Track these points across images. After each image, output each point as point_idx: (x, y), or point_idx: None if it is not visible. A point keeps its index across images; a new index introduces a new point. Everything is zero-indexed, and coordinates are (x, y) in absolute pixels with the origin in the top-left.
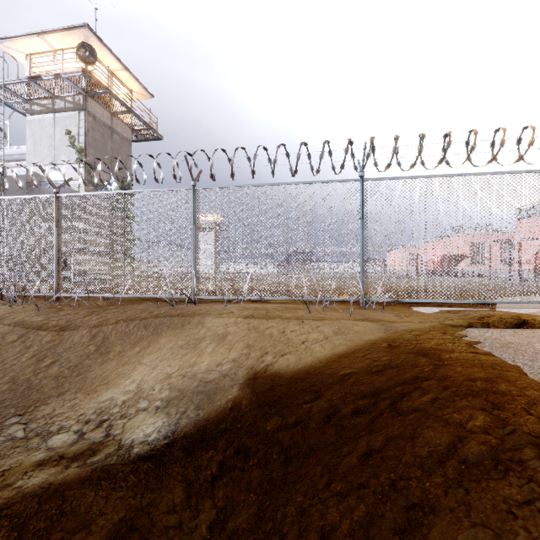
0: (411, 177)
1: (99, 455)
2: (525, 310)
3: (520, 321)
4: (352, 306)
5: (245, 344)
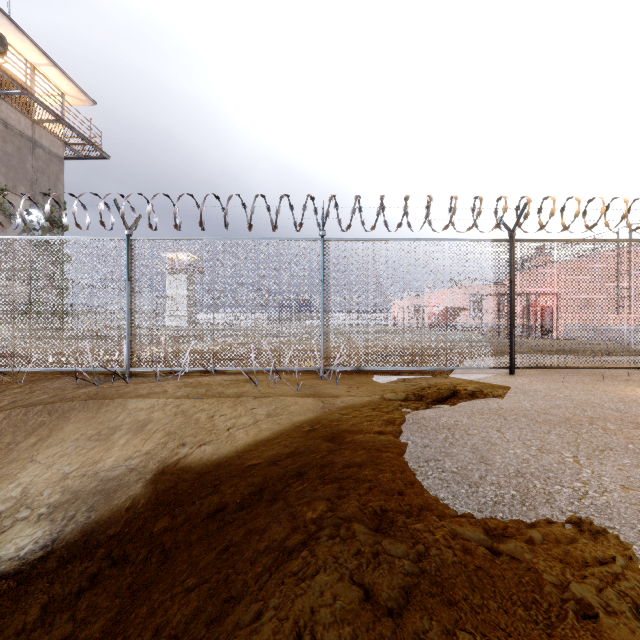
0: (372, 239)
1: None
2: (475, 376)
3: (451, 392)
4: (312, 376)
5: (165, 431)
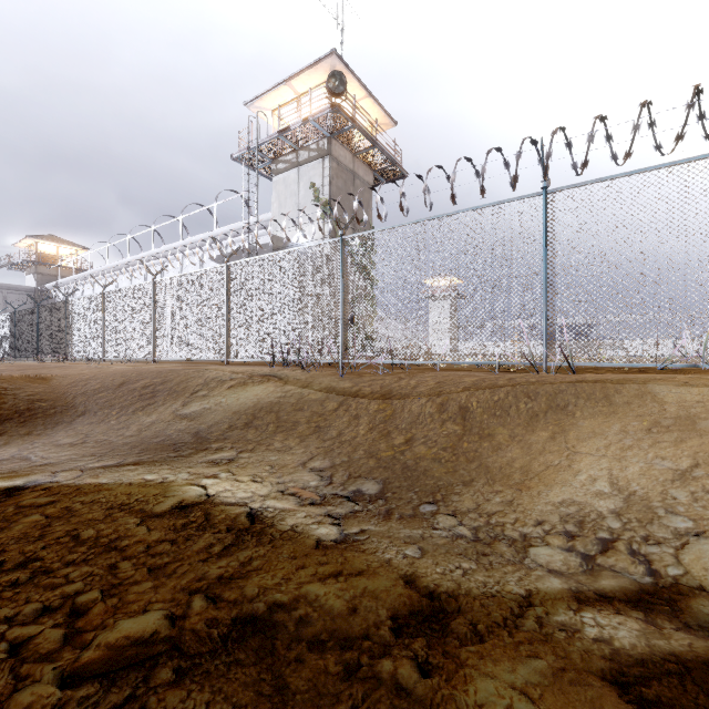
0: None
1: (698, 612)
2: None
3: None
4: None
5: None
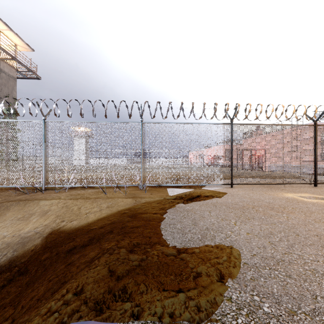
0: (166, 123)
1: None
2: (214, 188)
3: (197, 195)
4: (136, 189)
5: (56, 215)
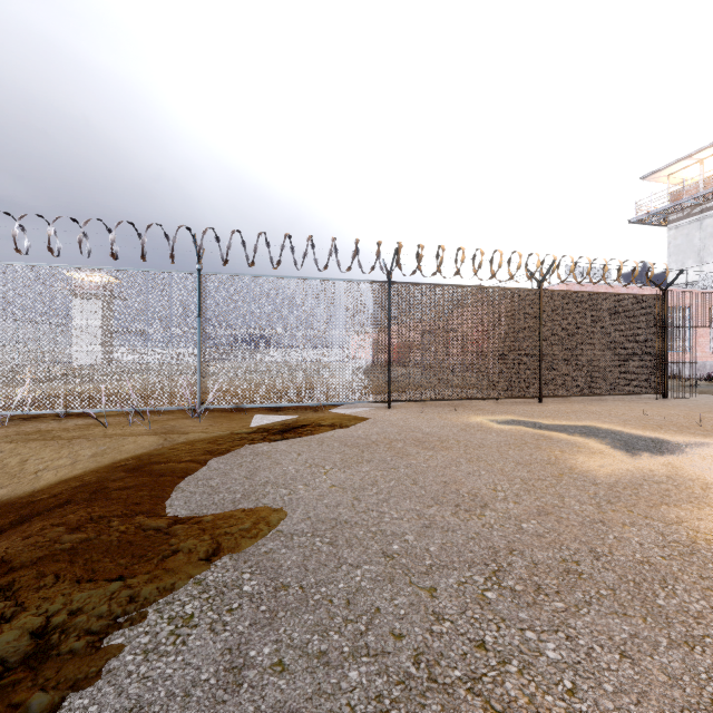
0: (253, 275)
1: None
2: (353, 410)
3: (301, 425)
4: (187, 415)
5: None
